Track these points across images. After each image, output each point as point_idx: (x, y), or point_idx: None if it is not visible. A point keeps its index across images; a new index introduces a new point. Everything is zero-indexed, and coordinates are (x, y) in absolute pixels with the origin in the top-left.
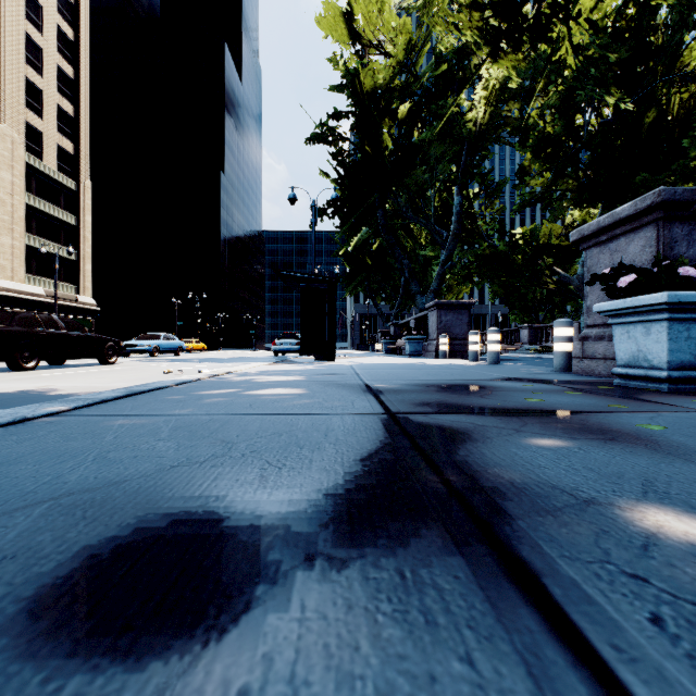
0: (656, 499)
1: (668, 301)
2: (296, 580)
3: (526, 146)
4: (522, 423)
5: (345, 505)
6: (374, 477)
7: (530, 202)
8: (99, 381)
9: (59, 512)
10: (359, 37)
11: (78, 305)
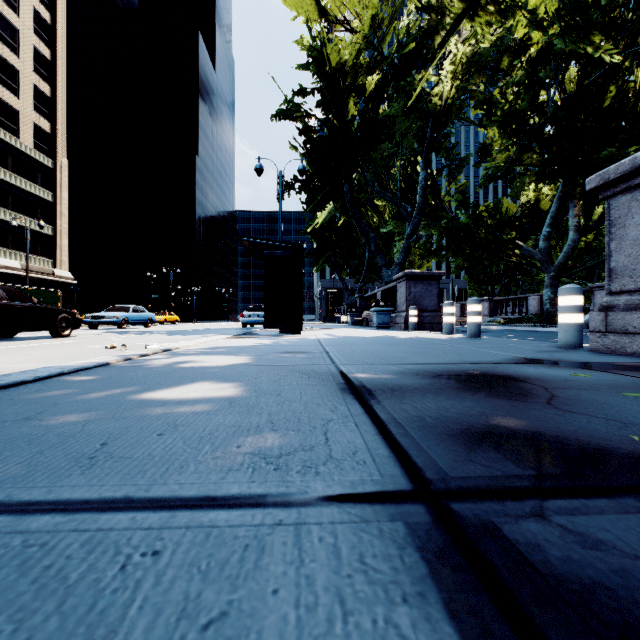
0: None
1: None
2: None
3: (490, 121)
4: None
5: None
6: None
7: (492, 178)
8: (12, 360)
9: None
10: (326, 14)
11: (55, 278)
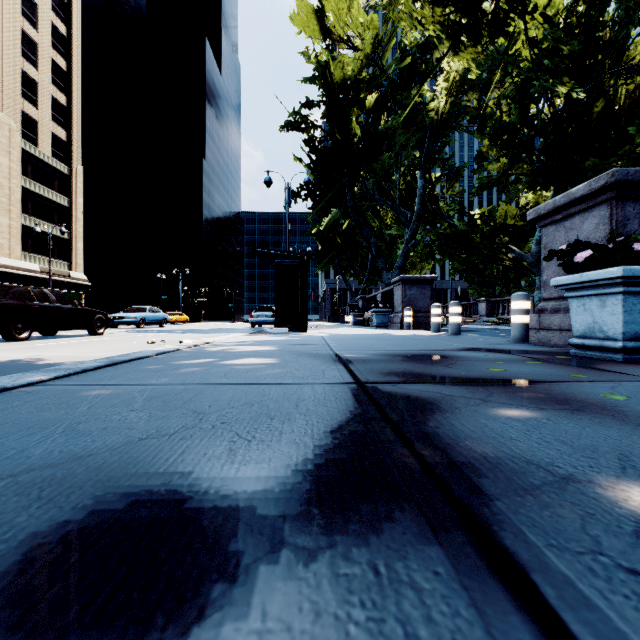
0: (636, 476)
1: (623, 275)
2: (258, 576)
3: (484, 133)
4: (488, 393)
5: (314, 482)
6: (344, 451)
7: (487, 185)
8: (86, 350)
9: (14, 492)
10: (330, 33)
11: (71, 280)
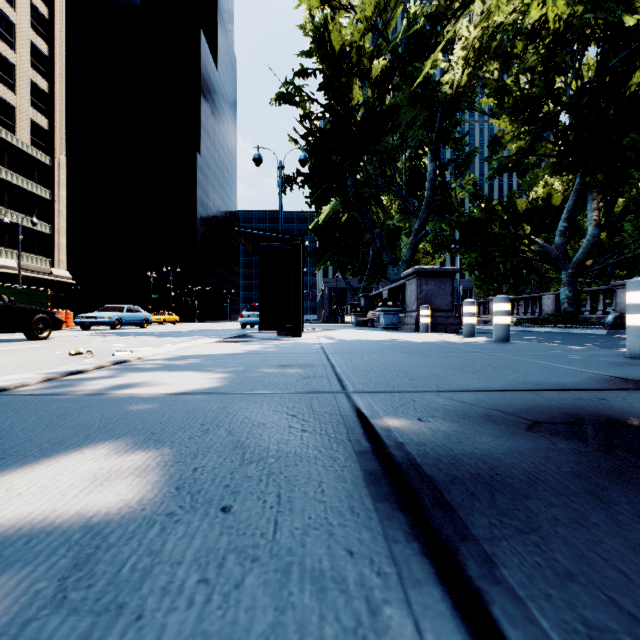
0: None
1: None
2: None
3: (503, 110)
4: None
5: None
6: None
7: (505, 170)
8: None
9: None
10: None
11: (52, 277)
